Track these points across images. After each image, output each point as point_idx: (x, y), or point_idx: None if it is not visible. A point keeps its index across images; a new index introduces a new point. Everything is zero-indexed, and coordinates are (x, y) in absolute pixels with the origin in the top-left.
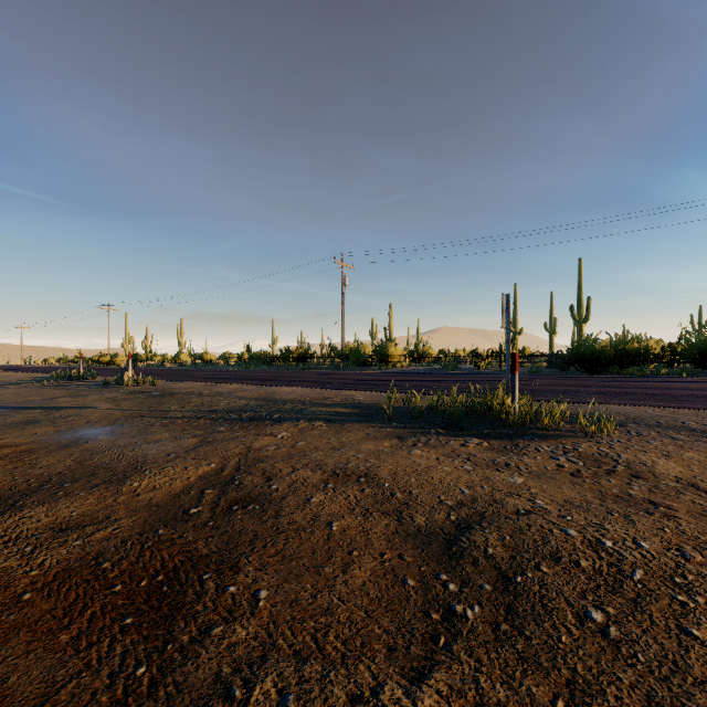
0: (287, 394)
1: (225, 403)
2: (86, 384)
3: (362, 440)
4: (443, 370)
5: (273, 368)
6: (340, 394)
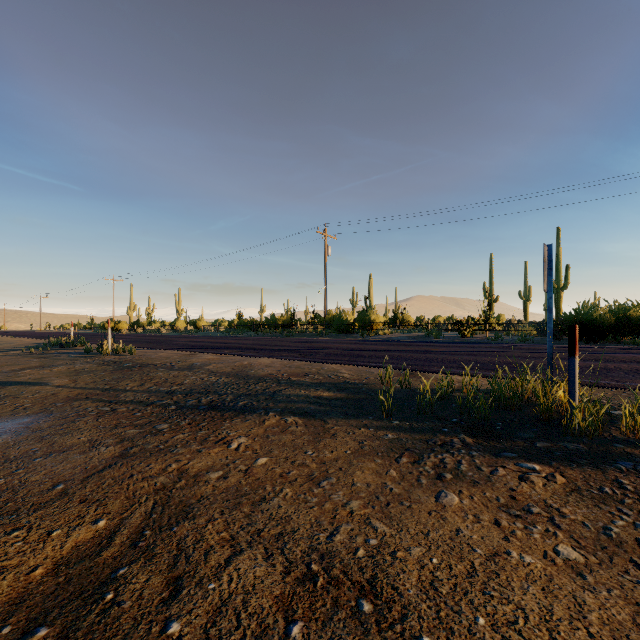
0: (263, 369)
1: (191, 380)
2: (68, 353)
3: (354, 457)
4: (426, 338)
5: (259, 335)
6: (323, 369)
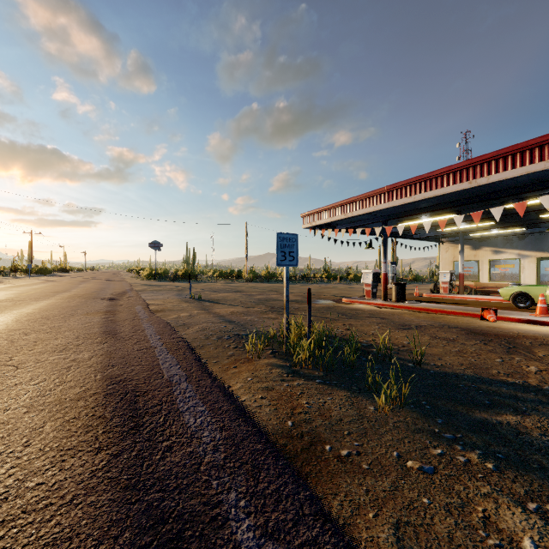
0: None
1: None
2: None
3: (443, 355)
4: None
5: None
6: None
